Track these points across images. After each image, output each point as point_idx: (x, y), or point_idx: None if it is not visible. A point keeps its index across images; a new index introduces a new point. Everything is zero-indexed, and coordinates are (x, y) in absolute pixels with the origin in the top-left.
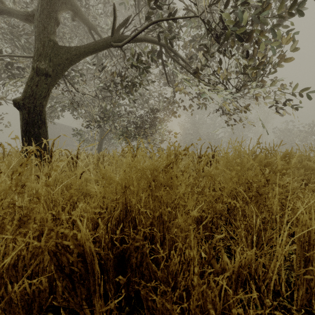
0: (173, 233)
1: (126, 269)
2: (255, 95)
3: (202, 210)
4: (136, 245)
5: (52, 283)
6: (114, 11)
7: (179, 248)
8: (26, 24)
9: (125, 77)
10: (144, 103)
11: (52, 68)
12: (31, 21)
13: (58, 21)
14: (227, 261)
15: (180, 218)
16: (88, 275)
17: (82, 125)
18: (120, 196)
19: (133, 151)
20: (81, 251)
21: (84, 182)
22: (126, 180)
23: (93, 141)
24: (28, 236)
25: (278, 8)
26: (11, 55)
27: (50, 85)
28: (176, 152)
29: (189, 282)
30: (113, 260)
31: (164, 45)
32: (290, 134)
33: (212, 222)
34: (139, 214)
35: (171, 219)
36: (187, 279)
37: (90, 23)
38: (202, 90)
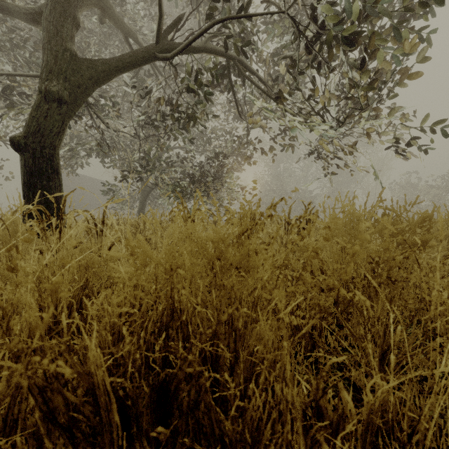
0: (251, 349)
1: (172, 411)
2: (369, 131)
3: (296, 307)
4: (187, 372)
5: (42, 438)
6: (161, 7)
7: (263, 378)
8: (34, 31)
9: (178, 106)
10: (205, 145)
11: (68, 91)
12: (38, 22)
13: (77, 22)
14: (349, 402)
15: (265, 324)
16: (102, 427)
17: (116, 177)
18: (163, 284)
19: (188, 213)
20: (91, 384)
21: (111, 261)
22: (173, 258)
23: (133, 201)
24: (1, 354)
25: (405, 1)
26: (10, 74)
27: (66, 116)
28: (253, 215)
29: (284, 447)
30: (149, 396)
31: (235, 59)
32: (415, 191)
33: (313, 324)
34: (195, 314)
35: (247, 323)
36: (280, 440)
37: (127, 27)
38: (291, 124)
